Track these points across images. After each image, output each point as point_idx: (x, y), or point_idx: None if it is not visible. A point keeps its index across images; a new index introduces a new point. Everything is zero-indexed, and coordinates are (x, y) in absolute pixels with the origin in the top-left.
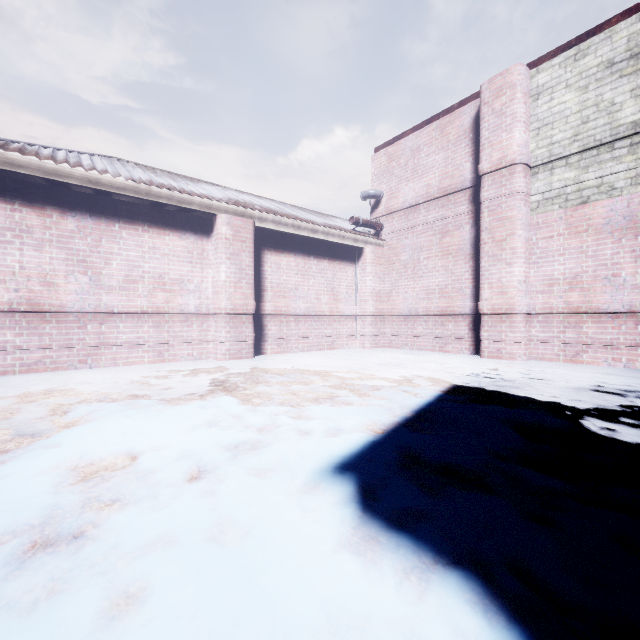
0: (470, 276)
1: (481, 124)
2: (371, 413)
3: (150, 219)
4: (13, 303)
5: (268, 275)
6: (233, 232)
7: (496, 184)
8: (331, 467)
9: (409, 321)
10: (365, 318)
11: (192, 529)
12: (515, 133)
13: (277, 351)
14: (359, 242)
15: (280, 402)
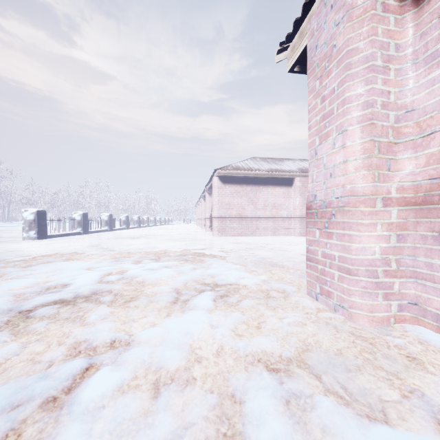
0: None
1: None
2: None
3: (271, 183)
4: (235, 215)
5: None
6: (301, 184)
7: None
8: None
9: None
10: None
11: None
12: None
13: None
14: None
15: None
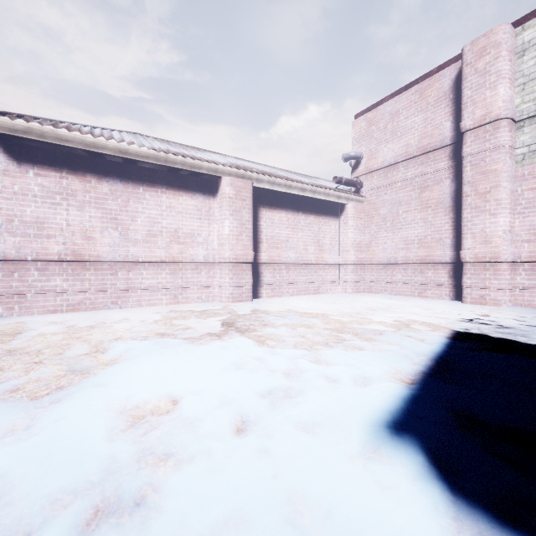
0: (450, 227)
1: (463, 84)
2: (390, 360)
3: (167, 182)
4: (61, 254)
5: (263, 229)
6: (235, 192)
7: (479, 139)
8: (383, 426)
9: (388, 269)
10: (347, 266)
11: (263, 507)
12: (500, 89)
13: (271, 295)
14: (342, 199)
15: (293, 345)
